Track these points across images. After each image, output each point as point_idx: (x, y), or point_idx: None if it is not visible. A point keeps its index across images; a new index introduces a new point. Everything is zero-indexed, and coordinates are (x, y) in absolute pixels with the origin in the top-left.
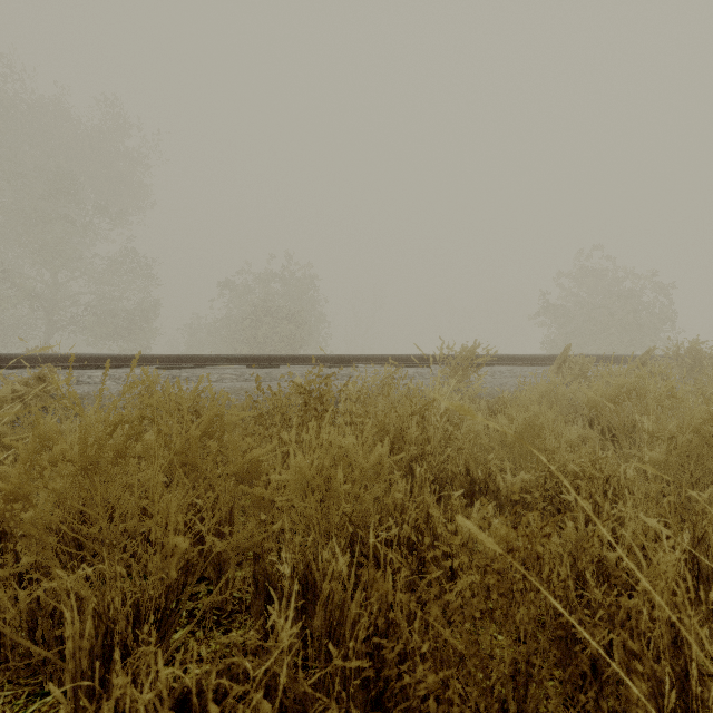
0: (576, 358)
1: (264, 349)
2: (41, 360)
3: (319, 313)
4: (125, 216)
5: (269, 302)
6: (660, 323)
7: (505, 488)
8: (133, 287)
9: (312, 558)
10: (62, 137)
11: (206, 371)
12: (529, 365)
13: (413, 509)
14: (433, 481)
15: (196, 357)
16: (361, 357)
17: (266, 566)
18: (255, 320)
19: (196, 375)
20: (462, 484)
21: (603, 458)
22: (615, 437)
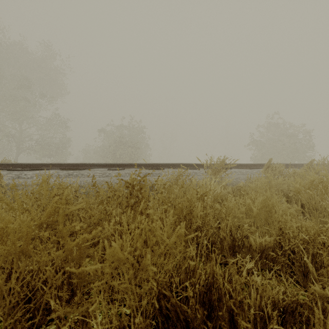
0: (275, 165)
1: (119, 161)
2: (2, 166)
3: (146, 144)
4: (54, 98)
5: (122, 138)
6: (306, 148)
7: (254, 245)
8: (58, 132)
9: (126, 324)
10: (24, 60)
11: (86, 171)
12: (249, 168)
13: (203, 274)
14: (209, 239)
15: (82, 164)
16: (165, 164)
17: (91, 328)
18: (115, 147)
19: (81, 174)
20: (228, 242)
21: (324, 230)
22: (303, 207)
